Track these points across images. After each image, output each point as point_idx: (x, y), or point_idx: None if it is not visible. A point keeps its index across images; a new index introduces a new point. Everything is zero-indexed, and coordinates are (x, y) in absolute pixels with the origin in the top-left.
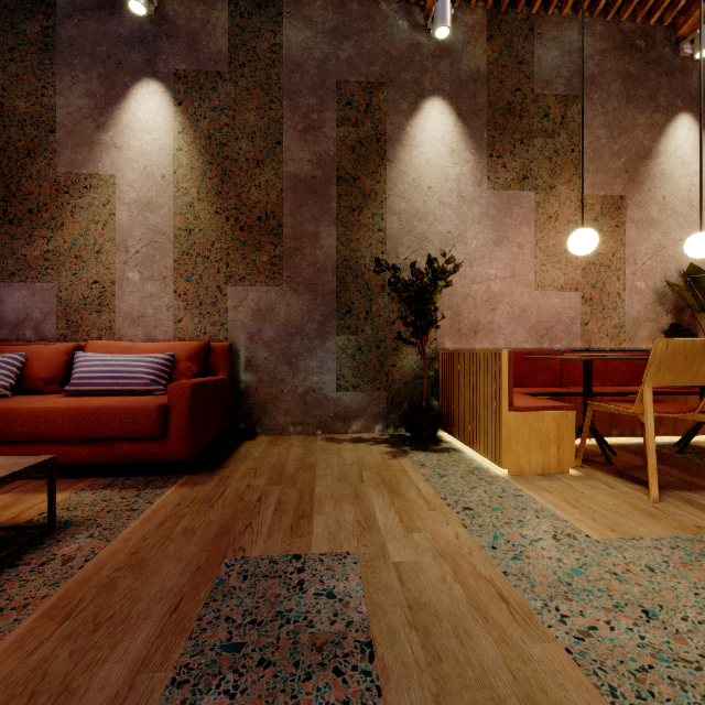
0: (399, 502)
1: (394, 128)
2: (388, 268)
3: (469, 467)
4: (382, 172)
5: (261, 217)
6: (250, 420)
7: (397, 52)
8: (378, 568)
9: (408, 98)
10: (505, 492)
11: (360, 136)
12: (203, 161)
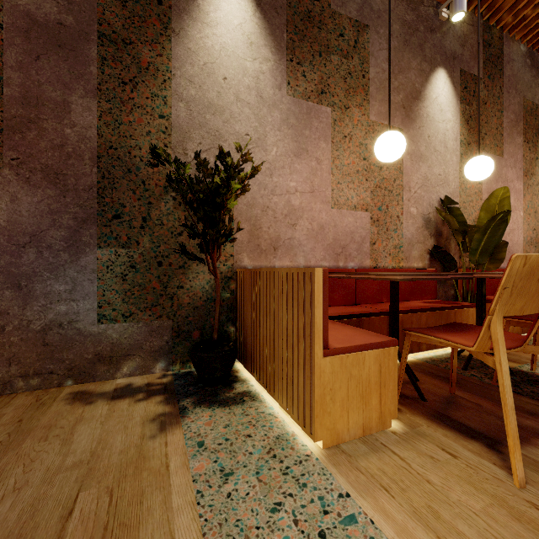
0: None
1: None
2: (168, 161)
3: (269, 438)
4: (165, 44)
5: None
6: None
7: None
8: None
9: None
10: (326, 514)
11: None
12: None
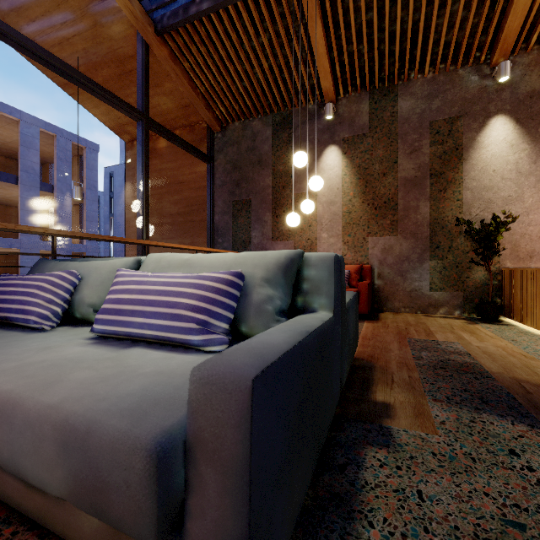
0: (475, 335)
1: (468, 140)
2: (464, 222)
3: (520, 331)
4: (459, 167)
5: (386, 201)
6: (380, 303)
7: (470, 95)
8: (468, 345)
9: (477, 120)
10: (539, 339)
11: (445, 149)
12: (356, 178)
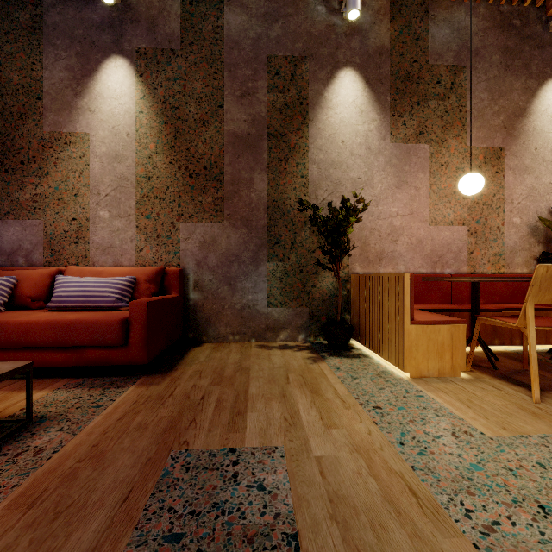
0: (319, 401)
1: (314, 93)
2: (309, 207)
3: (377, 371)
4: (304, 129)
5: (206, 166)
6: (197, 330)
7: (316, 31)
8: (302, 462)
9: (325, 69)
10: (408, 393)
11: (287, 100)
12: (159, 121)
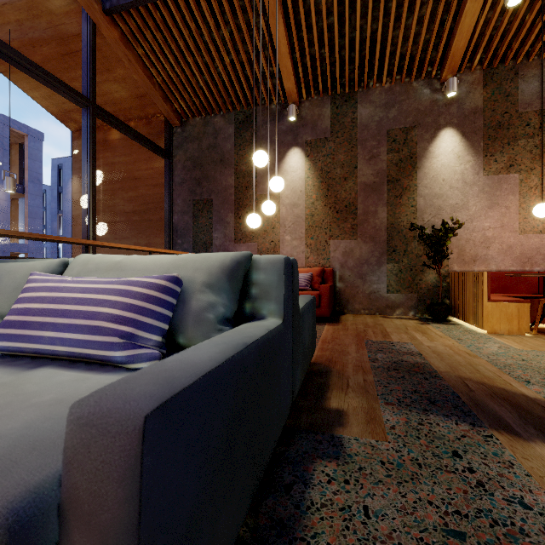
0: (426, 335)
1: (421, 149)
2: (417, 228)
3: (465, 330)
4: (414, 174)
5: (347, 205)
6: (341, 306)
7: (422, 107)
8: (420, 346)
9: (429, 132)
10: (481, 337)
11: (400, 157)
12: (318, 181)
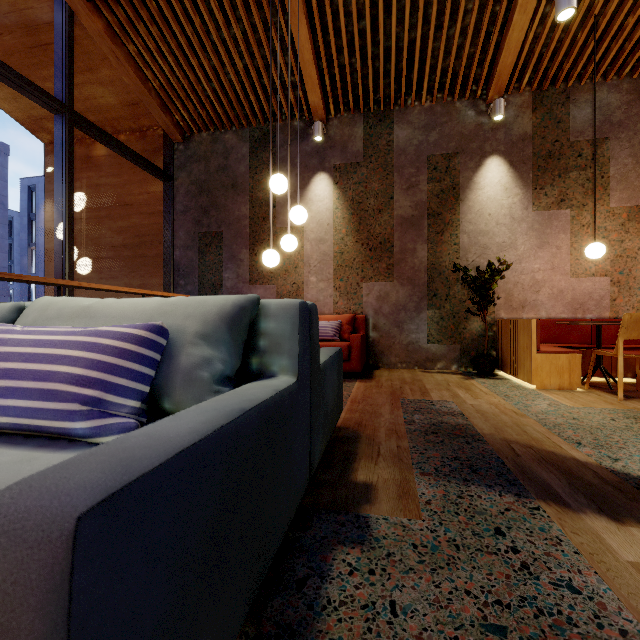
0: (470, 392)
1: (465, 179)
2: (461, 269)
3: (513, 385)
4: (457, 208)
5: (381, 242)
6: (375, 359)
7: (466, 131)
8: (463, 404)
9: (474, 159)
10: (530, 393)
11: (442, 187)
12: (349, 213)
